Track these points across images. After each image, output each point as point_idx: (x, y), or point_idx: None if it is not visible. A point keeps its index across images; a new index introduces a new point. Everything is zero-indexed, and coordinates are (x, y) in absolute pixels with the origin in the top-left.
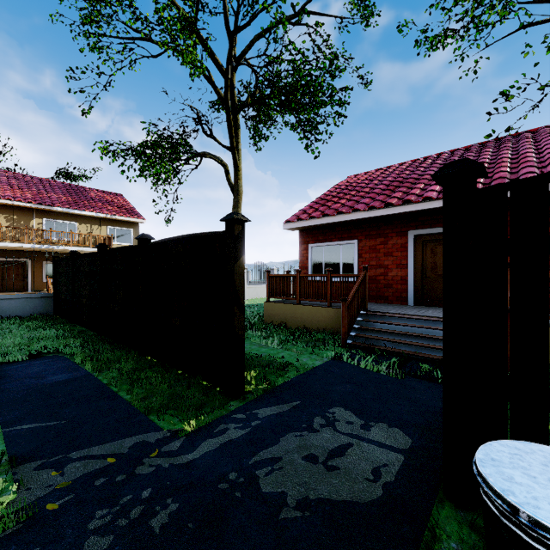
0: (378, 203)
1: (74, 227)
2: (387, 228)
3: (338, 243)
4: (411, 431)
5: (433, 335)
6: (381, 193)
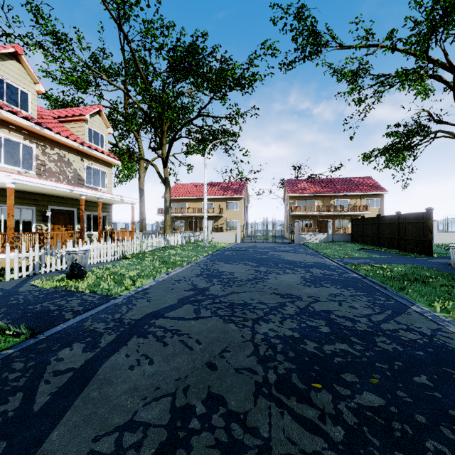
0: None
1: (347, 201)
2: None
3: None
4: None
5: None
6: None
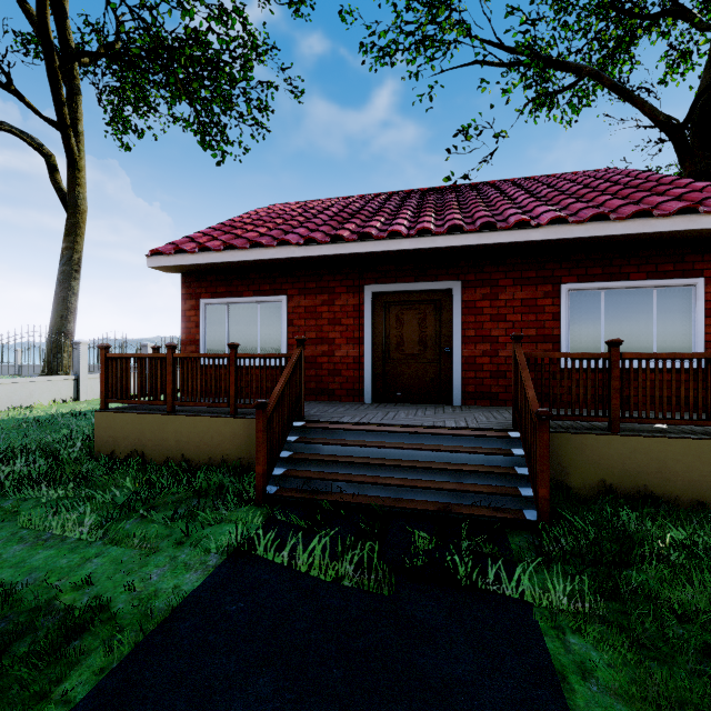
0: (320, 234)
1: None
2: (333, 278)
3: (253, 300)
4: None
5: (419, 461)
6: (323, 223)
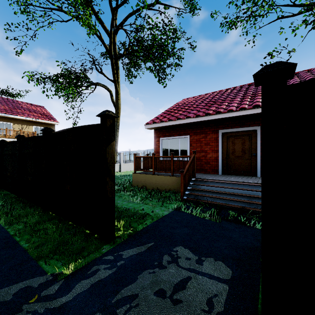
0: (201, 113)
1: (9, 126)
2: (206, 128)
3: (177, 137)
4: (230, 263)
5: (235, 193)
6: (203, 108)
